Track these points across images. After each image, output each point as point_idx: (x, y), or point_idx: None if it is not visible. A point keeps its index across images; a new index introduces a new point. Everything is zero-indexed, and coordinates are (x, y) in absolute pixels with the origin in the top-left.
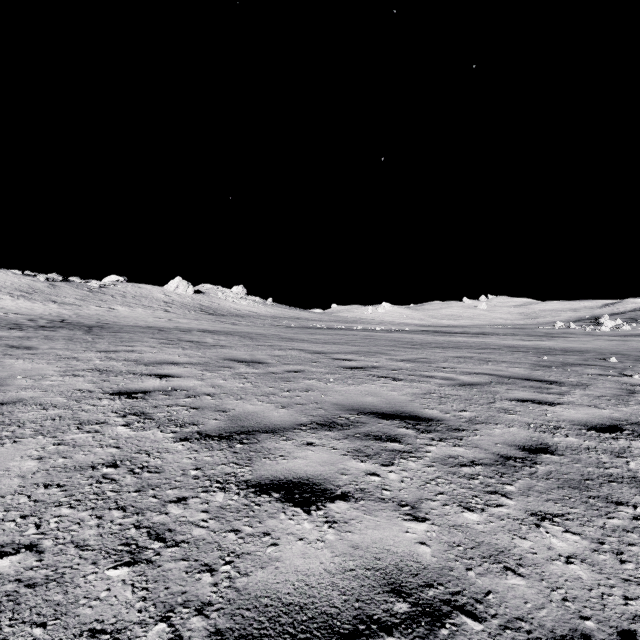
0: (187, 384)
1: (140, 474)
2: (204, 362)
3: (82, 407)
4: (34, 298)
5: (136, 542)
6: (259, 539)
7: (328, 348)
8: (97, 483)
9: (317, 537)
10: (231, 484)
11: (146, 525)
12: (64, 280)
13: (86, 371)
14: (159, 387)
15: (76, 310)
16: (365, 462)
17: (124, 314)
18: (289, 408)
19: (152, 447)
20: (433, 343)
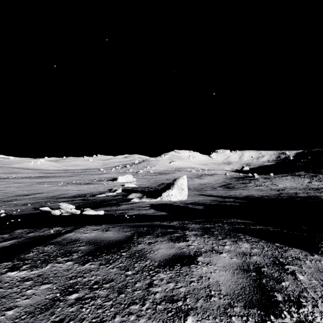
0: None
1: None
2: None
3: None
4: None
5: None
6: None
7: None
8: None
9: None
10: None
11: None
12: None
13: None
14: None
15: None
16: None
17: None
18: None
19: None
20: (23, 182)
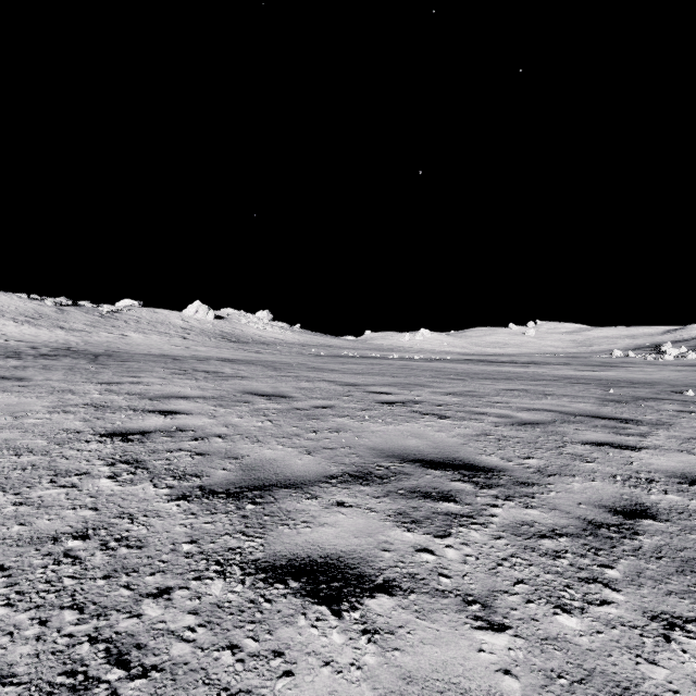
0: (195, 423)
1: (115, 550)
2: (219, 396)
3: (63, 452)
4: (40, 324)
5: (86, 669)
6: (266, 663)
7: (362, 379)
8: (54, 564)
9: (351, 660)
10: (234, 566)
11: (106, 637)
12: (73, 304)
13: (80, 407)
14: (162, 426)
15: (85, 337)
16: (413, 531)
17: (137, 341)
18: (315, 454)
19: (138, 509)
20: (480, 374)
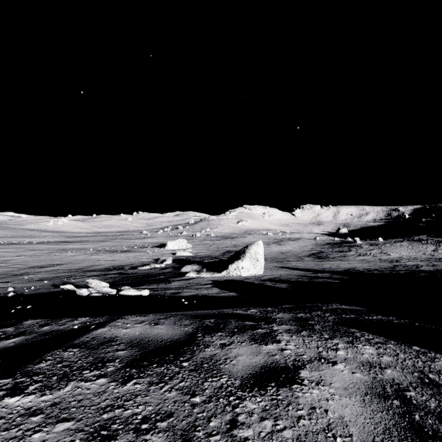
0: None
1: None
2: None
3: None
4: None
5: None
6: None
7: (1, 254)
8: None
9: None
10: None
11: None
12: None
13: None
14: None
15: None
16: None
17: None
18: None
19: None
20: (39, 249)
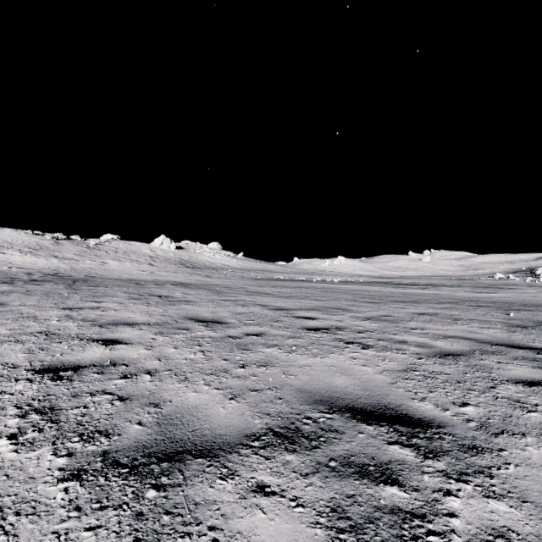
0: (131, 355)
1: None
2: (162, 322)
3: None
4: (39, 254)
5: None
6: None
7: (290, 303)
8: None
9: None
10: None
11: None
12: (67, 238)
13: (33, 335)
14: (97, 359)
15: (73, 264)
16: None
17: (113, 267)
18: (240, 398)
19: (16, 497)
20: (390, 296)
